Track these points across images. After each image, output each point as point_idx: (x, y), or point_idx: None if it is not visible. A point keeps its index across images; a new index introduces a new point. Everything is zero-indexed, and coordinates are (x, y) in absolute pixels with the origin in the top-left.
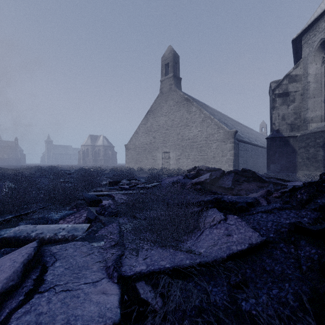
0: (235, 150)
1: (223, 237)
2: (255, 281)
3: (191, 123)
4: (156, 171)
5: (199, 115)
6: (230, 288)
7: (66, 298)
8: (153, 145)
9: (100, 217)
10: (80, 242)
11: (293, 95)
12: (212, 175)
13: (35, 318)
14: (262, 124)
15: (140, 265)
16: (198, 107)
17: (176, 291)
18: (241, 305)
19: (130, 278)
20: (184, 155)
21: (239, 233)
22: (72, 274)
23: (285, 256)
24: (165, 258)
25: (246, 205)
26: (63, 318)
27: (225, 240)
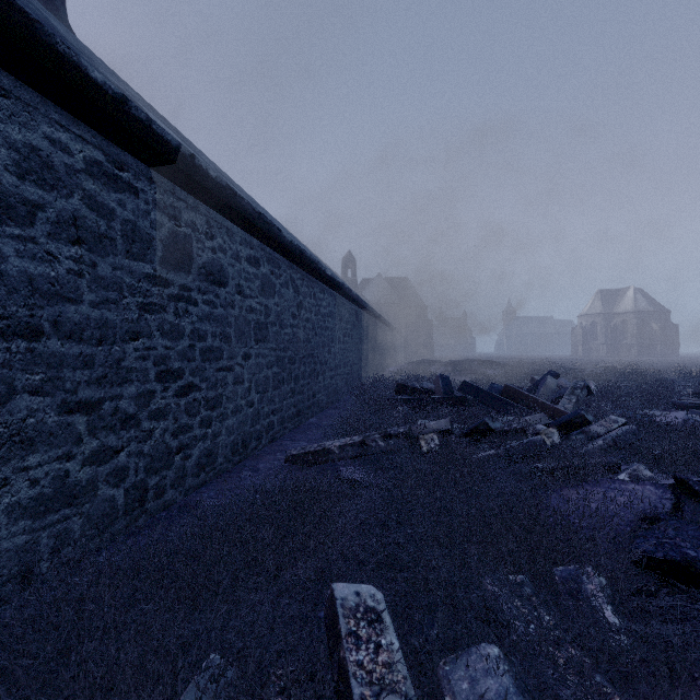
0: None
1: None
2: None
3: None
4: None
5: None
6: None
7: None
8: None
9: None
10: None
11: None
12: None
13: None
14: None
15: None
16: None
17: None
18: None
19: None
20: None
21: None
22: None
23: None
24: None
25: None
26: None
27: None
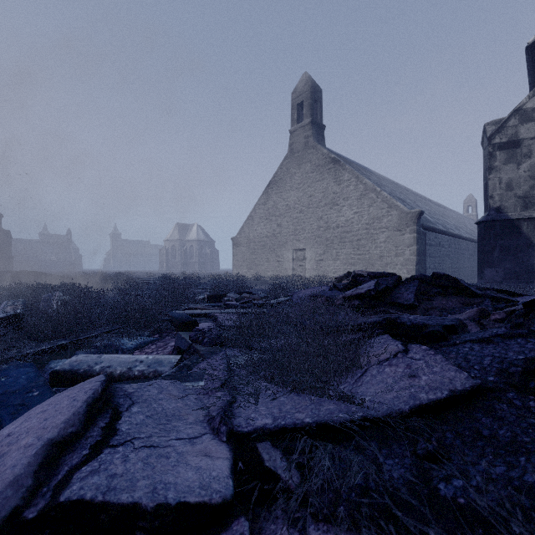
0: (419, 244)
1: (402, 379)
2: (461, 452)
3: (342, 200)
4: (282, 281)
5: (356, 186)
6: (417, 461)
7: (150, 457)
8: (278, 239)
9: (197, 346)
10: (167, 381)
11: (528, 145)
12: (379, 284)
13: (106, 480)
14: (468, 200)
15: (263, 418)
16: (353, 173)
17: (323, 460)
18: (438, 489)
19: (247, 436)
20: (330, 253)
21: (431, 373)
22: (158, 425)
23: (518, 414)
24: (303, 408)
25: (442, 330)
26: (146, 484)
27: (407, 385)
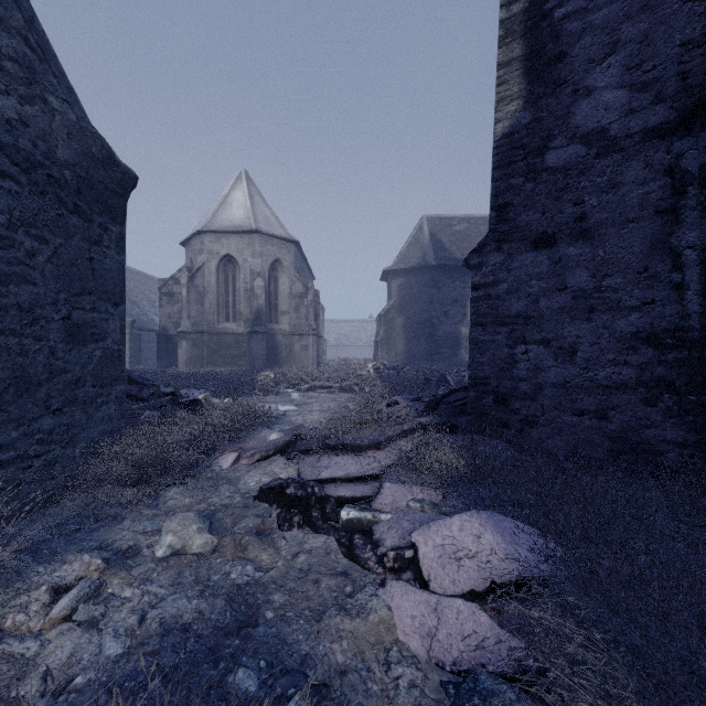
0: (133, 343)
1: None
2: None
3: None
4: None
5: None
6: None
7: None
8: None
9: None
10: None
11: (178, 297)
12: None
13: None
14: None
15: None
16: None
17: None
18: None
19: None
20: None
21: None
22: None
23: None
24: None
25: None
26: None
27: None
